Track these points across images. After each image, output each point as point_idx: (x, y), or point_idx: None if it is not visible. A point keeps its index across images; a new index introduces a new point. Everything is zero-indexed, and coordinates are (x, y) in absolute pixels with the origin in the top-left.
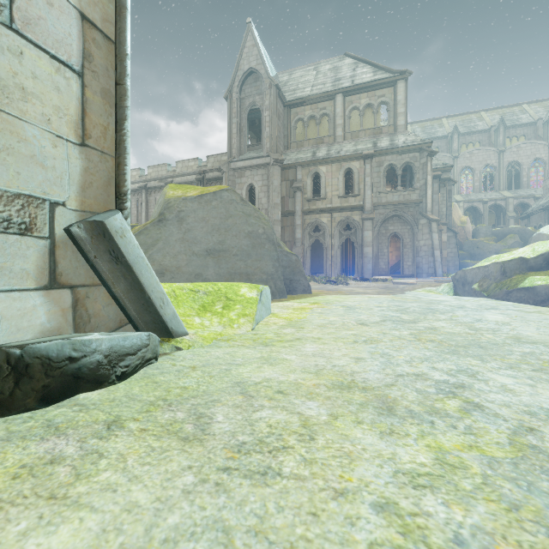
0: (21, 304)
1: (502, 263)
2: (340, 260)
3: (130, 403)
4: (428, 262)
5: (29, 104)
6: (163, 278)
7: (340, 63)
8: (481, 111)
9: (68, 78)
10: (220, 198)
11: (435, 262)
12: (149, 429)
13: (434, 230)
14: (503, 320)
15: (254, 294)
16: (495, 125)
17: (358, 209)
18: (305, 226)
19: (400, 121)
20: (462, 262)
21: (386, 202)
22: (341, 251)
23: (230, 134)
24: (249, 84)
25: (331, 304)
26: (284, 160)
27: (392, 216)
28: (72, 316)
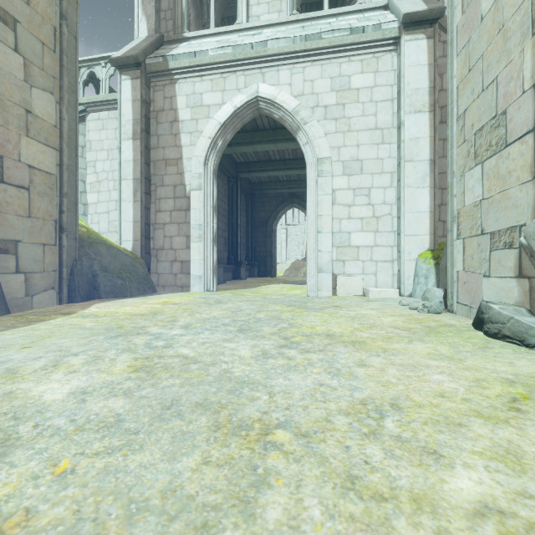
0: (509, 284)
1: None
2: None
3: (446, 331)
4: None
5: (512, 177)
6: None
7: None
8: None
9: (527, 141)
10: None
11: None
12: (414, 327)
13: None
14: None
15: None
16: None
17: None
18: None
19: None
20: None
21: None
22: None
23: None
24: None
25: None
26: None
27: None
28: (529, 297)
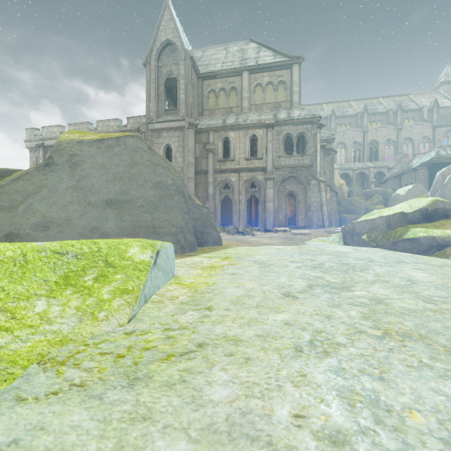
0: None
1: (387, 217)
2: (246, 213)
3: None
4: (318, 215)
5: None
6: (47, 232)
7: (246, 46)
8: (351, 101)
9: None
10: (124, 144)
11: (323, 215)
12: None
13: (322, 189)
14: (434, 280)
15: (147, 256)
16: (361, 112)
17: (261, 170)
18: (217, 183)
19: (295, 98)
20: (341, 216)
21: (284, 164)
22: (247, 206)
23: (148, 98)
24: (166, 54)
25: (243, 258)
26: (198, 125)
27: (289, 177)
28: None
